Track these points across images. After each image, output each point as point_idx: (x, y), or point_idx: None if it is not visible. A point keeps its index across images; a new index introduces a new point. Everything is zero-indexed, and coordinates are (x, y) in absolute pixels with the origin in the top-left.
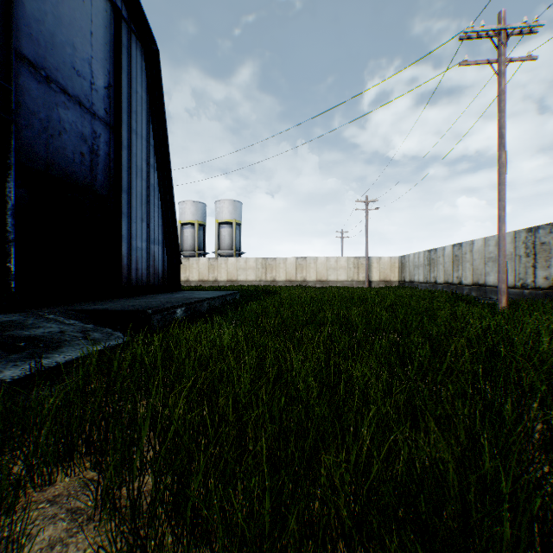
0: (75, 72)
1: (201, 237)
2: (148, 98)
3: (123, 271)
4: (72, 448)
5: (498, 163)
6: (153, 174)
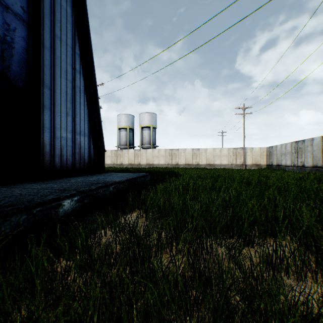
0: None
1: (131, 136)
2: (73, 14)
3: (45, 157)
4: None
5: None
6: (79, 78)
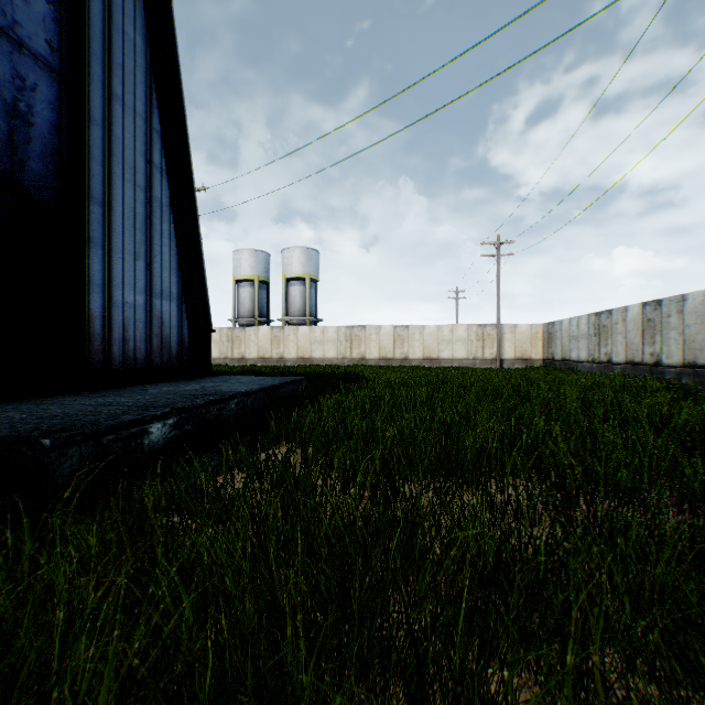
0: None
1: (263, 298)
2: (148, 49)
3: (92, 344)
4: None
5: None
6: (159, 182)
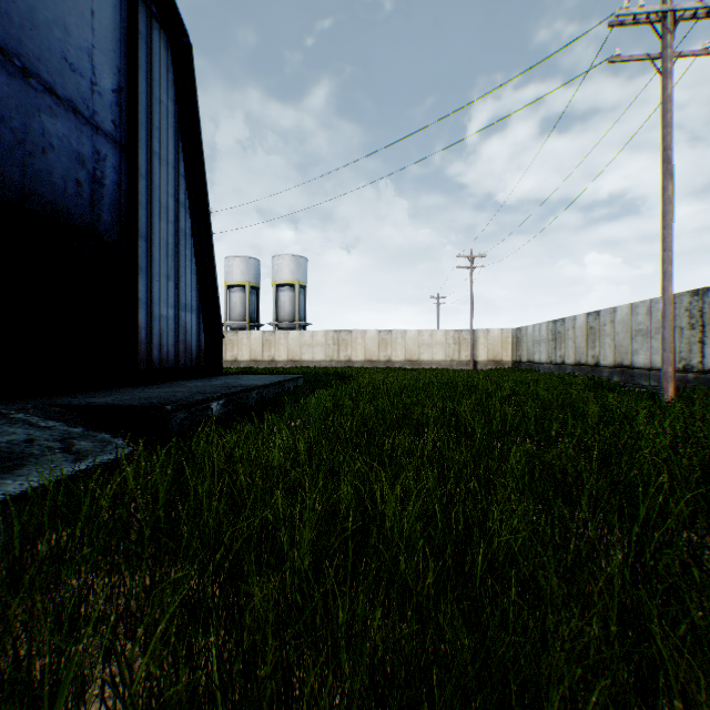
0: (68, 65)
1: (254, 303)
2: (176, 110)
3: (140, 349)
4: None
5: (662, 198)
6: (184, 216)
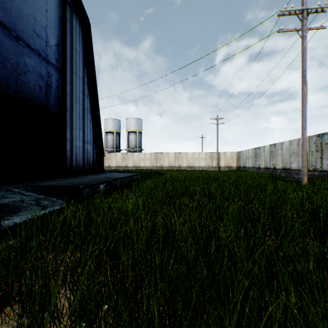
0: (36, 34)
1: (118, 140)
2: (83, 53)
3: (67, 161)
4: (7, 297)
5: (301, 93)
6: (87, 101)
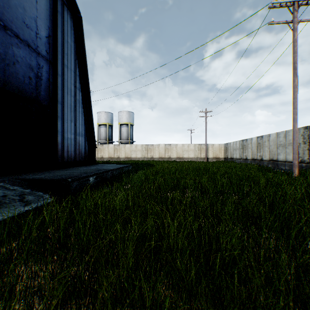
0: (25, 25)
1: (110, 132)
2: (75, 46)
3: (58, 152)
4: None
5: (292, 85)
6: (78, 93)
